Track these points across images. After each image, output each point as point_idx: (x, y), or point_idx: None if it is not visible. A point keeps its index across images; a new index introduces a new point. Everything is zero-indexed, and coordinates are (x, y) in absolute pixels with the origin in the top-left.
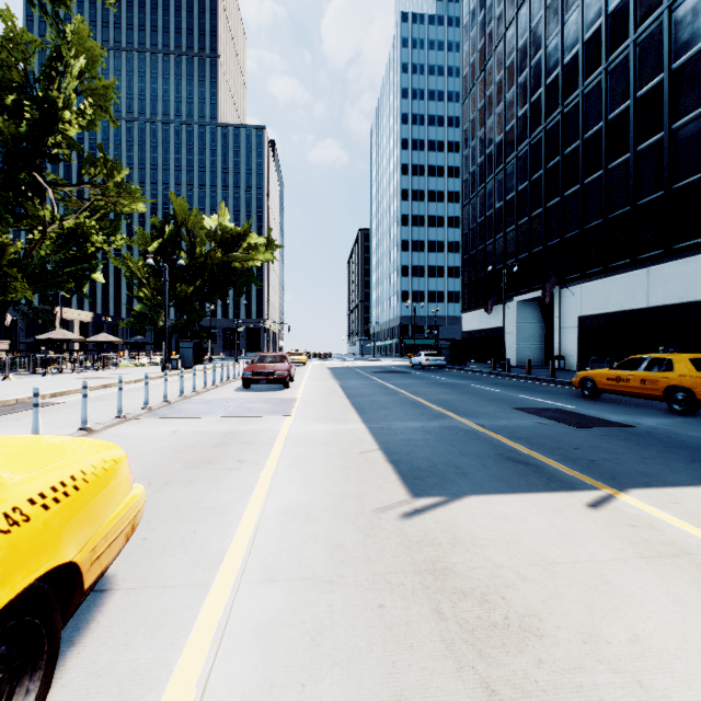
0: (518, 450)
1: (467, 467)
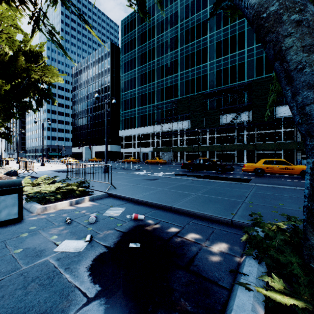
0: None
1: None
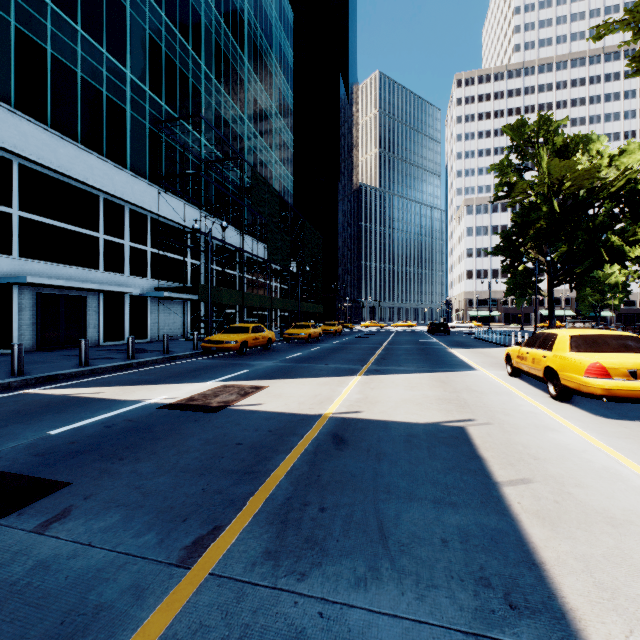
0: (308, 451)
1: (399, 440)
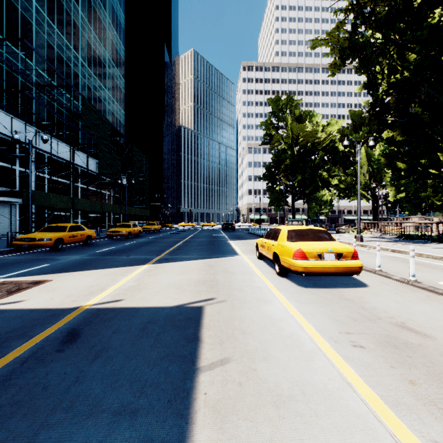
0: (18, 358)
1: (135, 329)
